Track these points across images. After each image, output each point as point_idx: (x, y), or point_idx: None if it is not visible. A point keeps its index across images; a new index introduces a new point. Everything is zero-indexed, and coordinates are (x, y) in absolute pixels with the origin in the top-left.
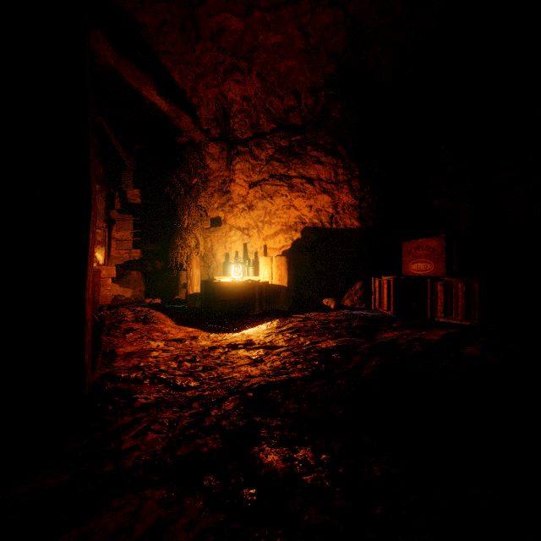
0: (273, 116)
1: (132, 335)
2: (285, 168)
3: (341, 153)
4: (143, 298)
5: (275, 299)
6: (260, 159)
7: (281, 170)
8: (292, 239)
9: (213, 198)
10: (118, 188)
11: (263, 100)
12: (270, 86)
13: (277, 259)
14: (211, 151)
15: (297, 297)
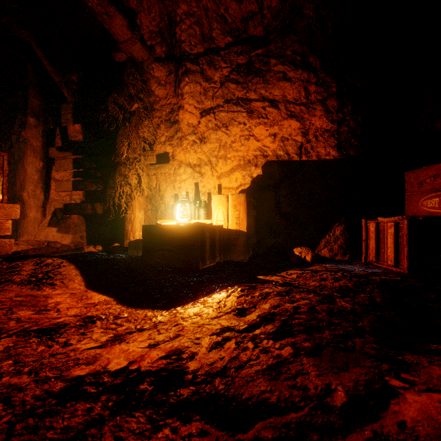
0: (229, 26)
1: None
2: (243, 90)
3: (313, 65)
4: (84, 245)
5: (232, 248)
6: (214, 81)
7: (239, 93)
8: (251, 176)
9: (159, 130)
10: (57, 124)
11: (216, 1)
12: None
13: (234, 197)
14: (157, 75)
15: (257, 245)
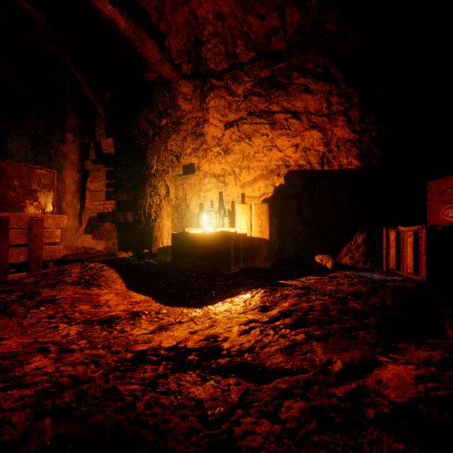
0: (252, 42)
1: (42, 310)
2: (265, 103)
3: (335, 77)
4: (116, 251)
5: (255, 255)
6: (237, 94)
7: (261, 105)
8: (274, 185)
9: (186, 142)
10: (92, 138)
11: (240, 20)
12: (248, 0)
13: (257, 206)
14: (183, 90)
15: (279, 252)
